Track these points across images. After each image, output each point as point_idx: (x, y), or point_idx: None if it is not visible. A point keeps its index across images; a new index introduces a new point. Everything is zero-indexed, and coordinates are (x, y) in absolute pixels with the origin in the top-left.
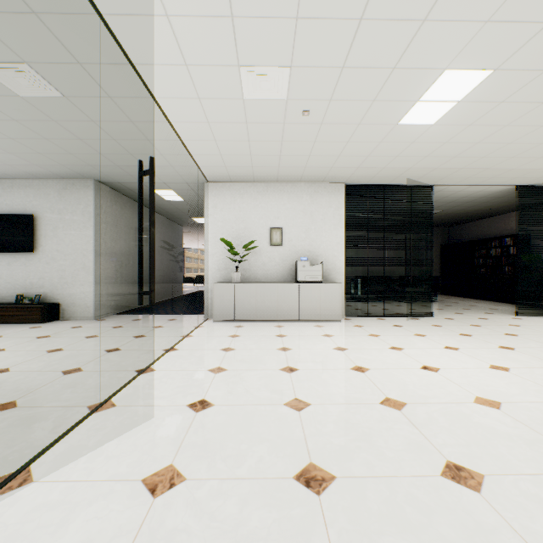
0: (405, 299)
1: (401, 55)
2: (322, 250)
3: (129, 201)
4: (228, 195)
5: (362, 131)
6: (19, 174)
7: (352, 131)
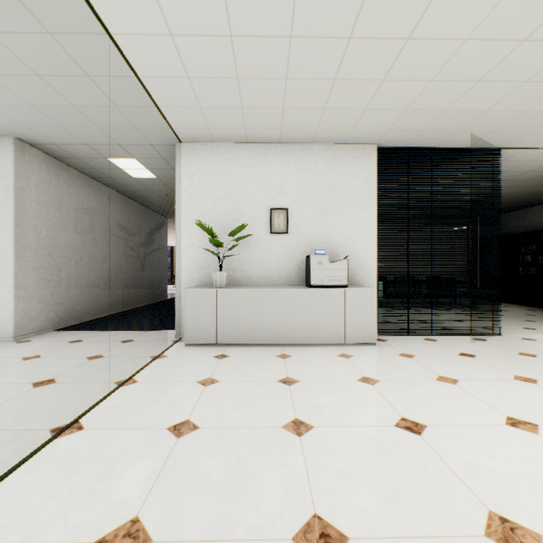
0: (434, 304)
1: None
2: (345, 241)
3: (82, 177)
4: (210, 161)
5: (446, 0)
6: None
7: (426, 4)
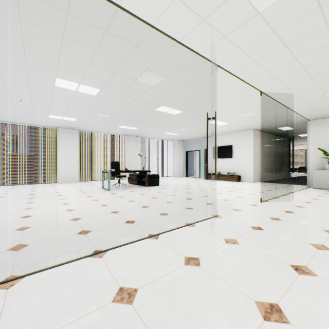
0: None
1: None
2: None
3: (264, 134)
4: (322, 125)
5: None
6: (228, 132)
7: None
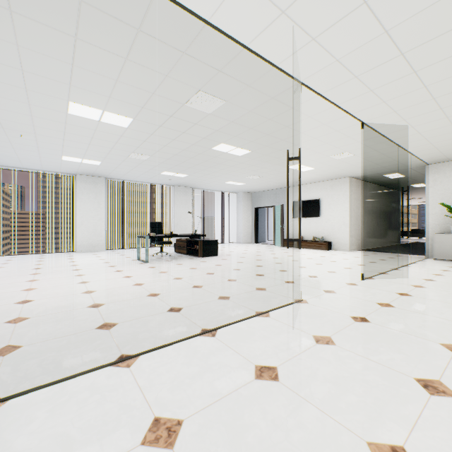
0: None
1: None
2: None
3: (364, 183)
4: (447, 171)
5: None
6: (314, 181)
7: None
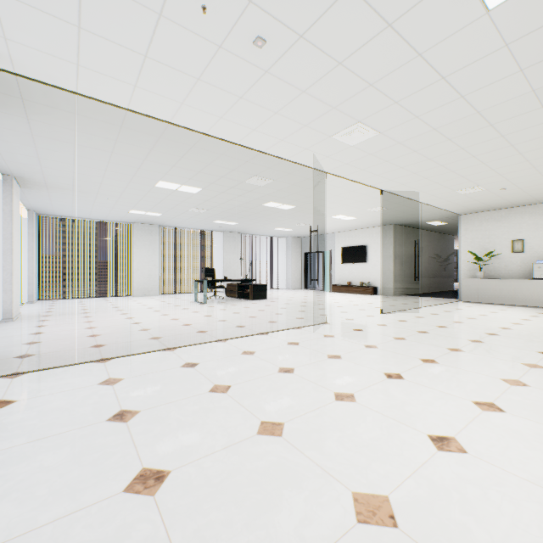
0: None
1: (537, 171)
2: None
3: (410, 229)
4: (475, 221)
5: None
6: (361, 228)
7: None
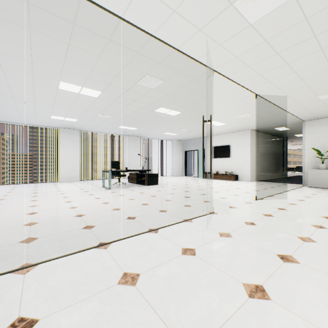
0: None
1: None
2: None
3: (261, 134)
4: (317, 126)
5: None
6: (226, 132)
7: None
